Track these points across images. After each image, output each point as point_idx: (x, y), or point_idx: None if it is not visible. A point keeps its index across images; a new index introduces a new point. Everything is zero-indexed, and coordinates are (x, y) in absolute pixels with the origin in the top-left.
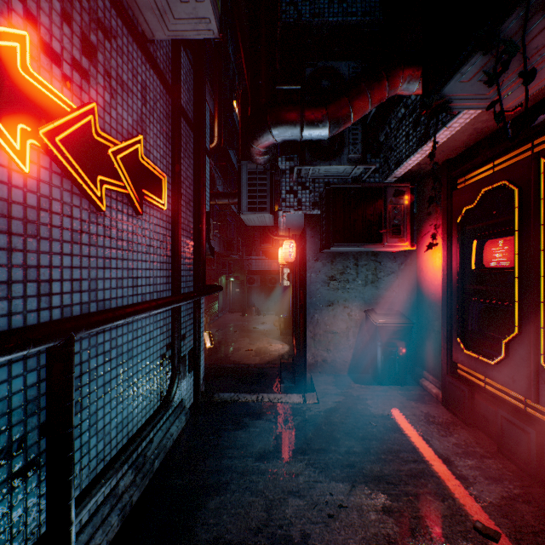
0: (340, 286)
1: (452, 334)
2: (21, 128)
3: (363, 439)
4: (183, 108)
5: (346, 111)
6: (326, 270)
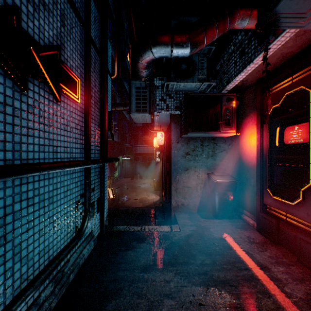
0: (192, 158)
1: (263, 186)
2: None
3: (210, 255)
4: (92, 39)
5: (201, 36)
6: (184, 148)
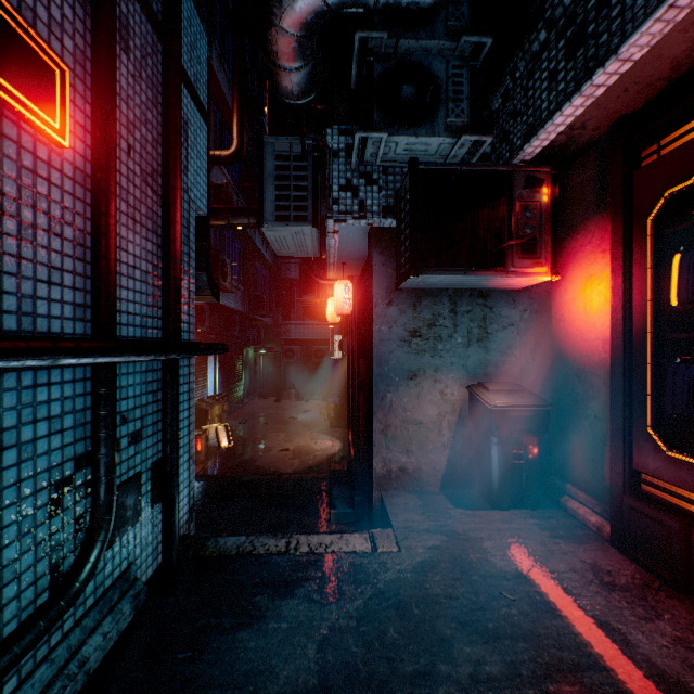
0: (427, 347)
1: (633, 422)
2: None
3: (498, 639)
4: None
5: None
6: (405, 320)
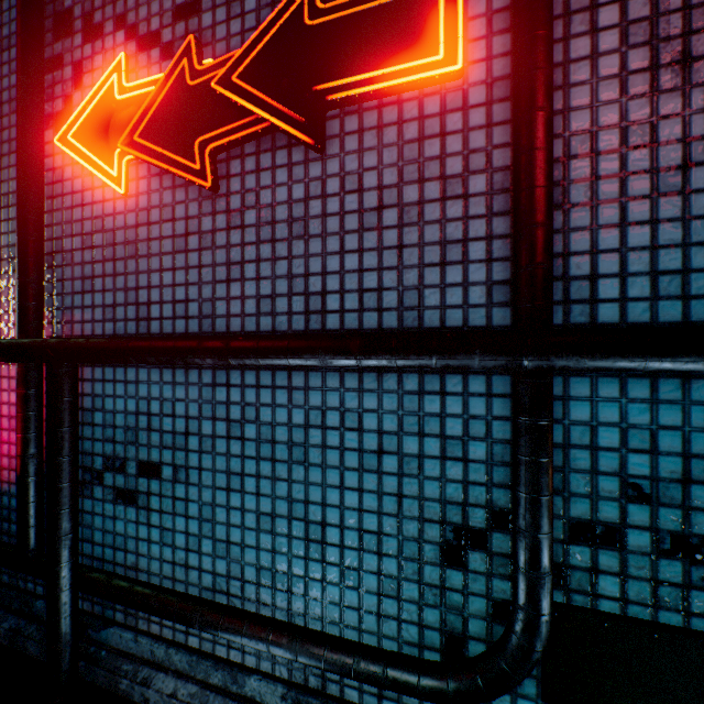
0: None
1: None
2: (120, 154)
3: None
4: None
5: None
6: None
